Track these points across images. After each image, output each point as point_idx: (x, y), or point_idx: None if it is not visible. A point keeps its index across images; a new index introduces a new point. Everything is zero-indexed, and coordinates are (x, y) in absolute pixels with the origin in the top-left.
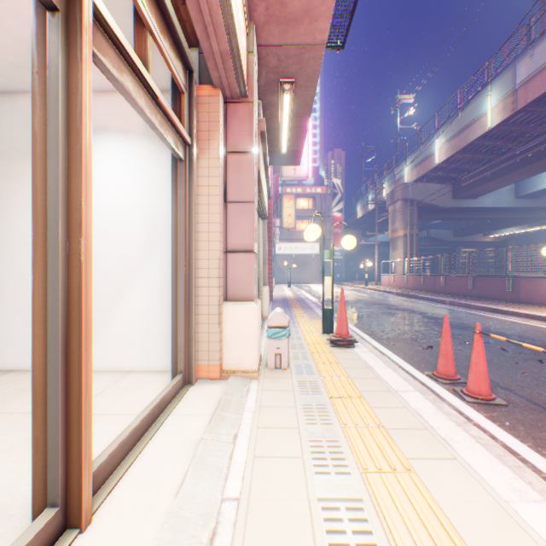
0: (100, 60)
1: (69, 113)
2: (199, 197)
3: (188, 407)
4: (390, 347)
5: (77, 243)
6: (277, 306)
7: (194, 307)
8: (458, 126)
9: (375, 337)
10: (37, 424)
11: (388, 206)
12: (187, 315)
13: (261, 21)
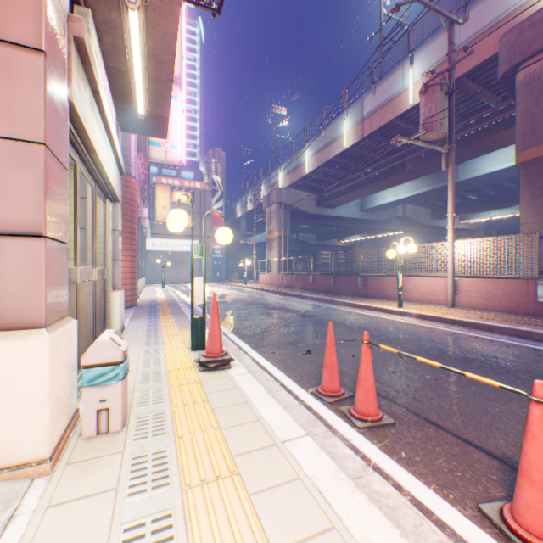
0: None
1: None
2: None
3: None
4: (271, 357)
5: None
6: (141, 313)
7: None
8: (323, 142)
9: (255, 345)
10: None
11: (266, 208)
12: None
13: None
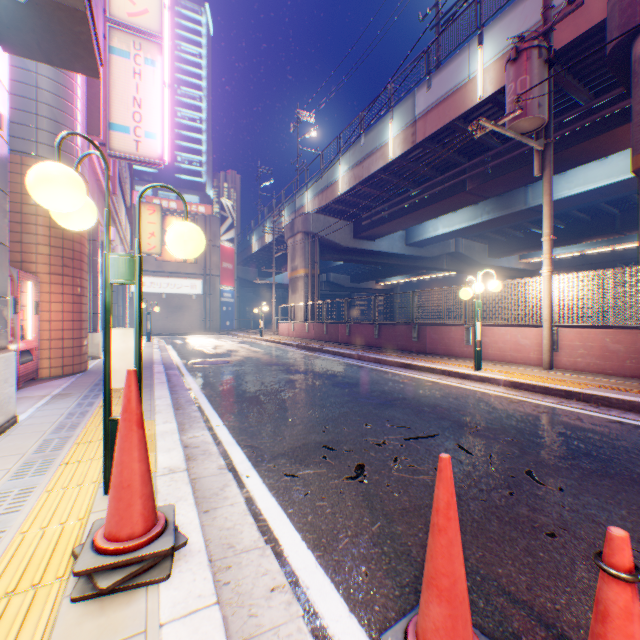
0: None
1: None
2: None
3: None
4: (286, 492)
5: None
6: (78, 387)
7: None
8: (362, 153)
9: (259, 454)
10: None
11: (288, 239)
12: None
13: None
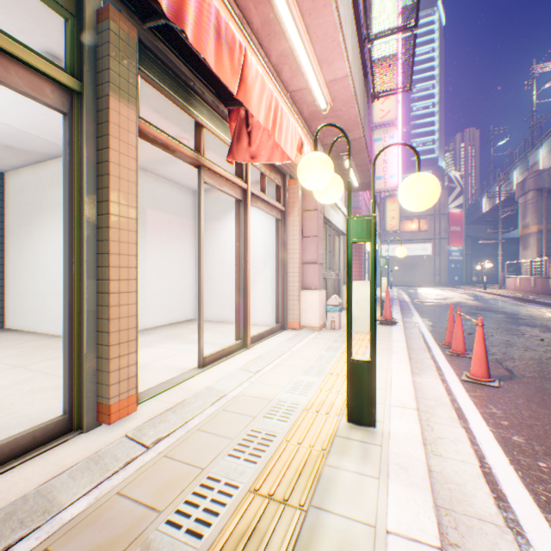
0: (251, 205)
1: (245, 228)
2: (288, 236)
3: (282, 335)
4: (432, 331)
5: (246, 266)
6: None
7: (286, 292)
8: None
9: (429, 326)
10: (237, 317)
11: (517, 198)
12: (282, 295)
13: (321, 138)
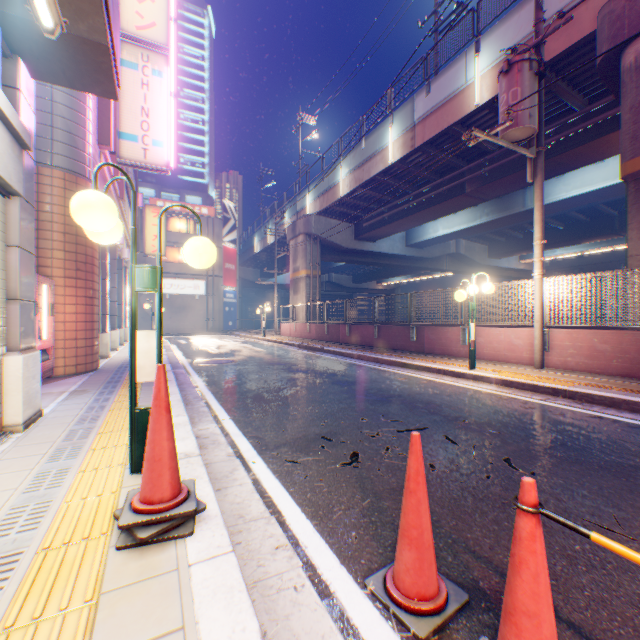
0: None
1: None
2: None
3: None
4: (288, 475)
5: None
6: (93, 384)
7: None
8: (362, 157)
9: (263, 444)
10: None
11: (290, 241)
12: None
13: None
